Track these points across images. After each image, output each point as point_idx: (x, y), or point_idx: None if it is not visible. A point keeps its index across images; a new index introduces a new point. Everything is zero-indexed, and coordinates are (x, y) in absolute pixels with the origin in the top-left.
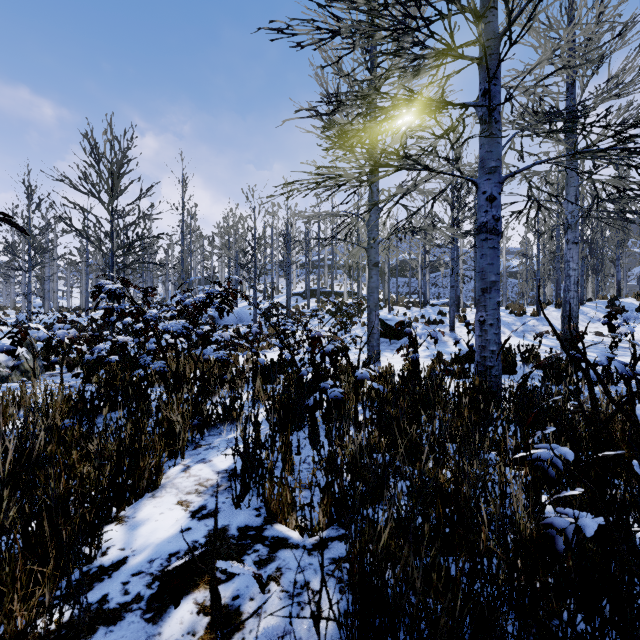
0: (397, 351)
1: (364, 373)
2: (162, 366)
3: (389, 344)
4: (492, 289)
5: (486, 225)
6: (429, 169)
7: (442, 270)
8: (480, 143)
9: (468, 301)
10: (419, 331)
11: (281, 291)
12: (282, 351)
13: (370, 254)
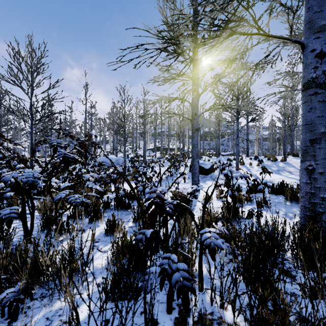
0: (216, 187)
1: (213, 236)
2: (12, 212)
3: (202, 178)
4: (321, 140)
5: (315, 80)
6: (261, 30)
7: (226, 137)
8: (307, 7)
9: (240, 153)
10: (234, 174)
11: (141, 148)
12: (136, 185)
13: (193, 123)
